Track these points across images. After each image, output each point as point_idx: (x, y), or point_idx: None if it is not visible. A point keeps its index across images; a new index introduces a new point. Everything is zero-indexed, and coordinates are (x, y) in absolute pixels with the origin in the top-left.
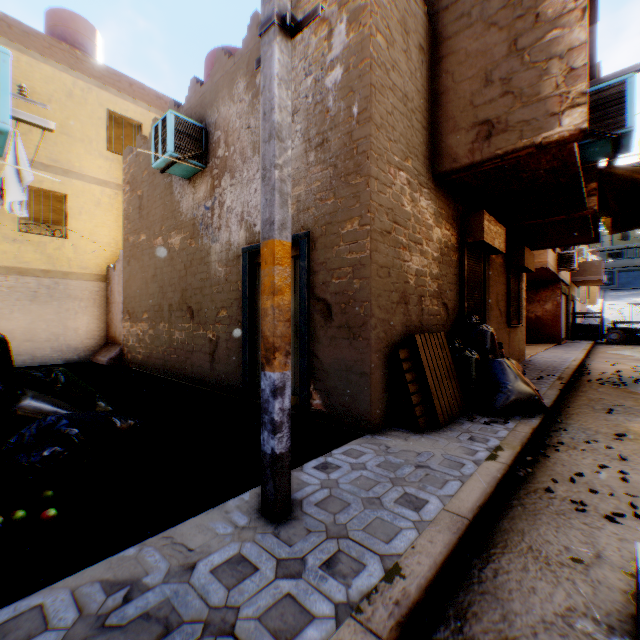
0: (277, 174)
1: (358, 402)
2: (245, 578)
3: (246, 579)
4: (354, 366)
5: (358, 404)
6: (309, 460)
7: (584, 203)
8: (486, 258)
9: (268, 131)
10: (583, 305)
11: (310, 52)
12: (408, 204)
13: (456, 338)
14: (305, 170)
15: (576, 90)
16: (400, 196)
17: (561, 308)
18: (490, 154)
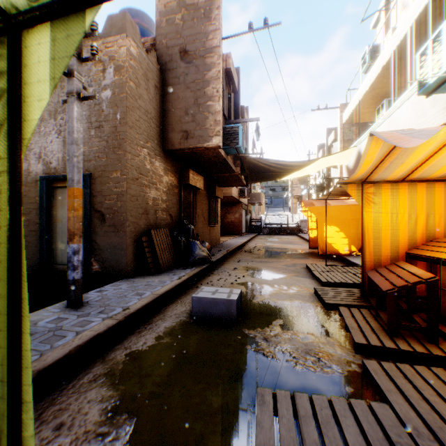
0: (76, 159)
1: (120, 263)
2: (64, 321)
3: (64, 321)
4: (118, 245)
5: (120, 264)
6: (92, 290)
7: (234, 170)
8: (194, 191)
9: (71, 140)
10: (258, 215)
11: (92, 74)
12: (148, 165)
13: (175, 231)
14: (89, 138)
15: (217, 129)
16: (144, 161)
17: (243, 216)
18: (187, 146)
